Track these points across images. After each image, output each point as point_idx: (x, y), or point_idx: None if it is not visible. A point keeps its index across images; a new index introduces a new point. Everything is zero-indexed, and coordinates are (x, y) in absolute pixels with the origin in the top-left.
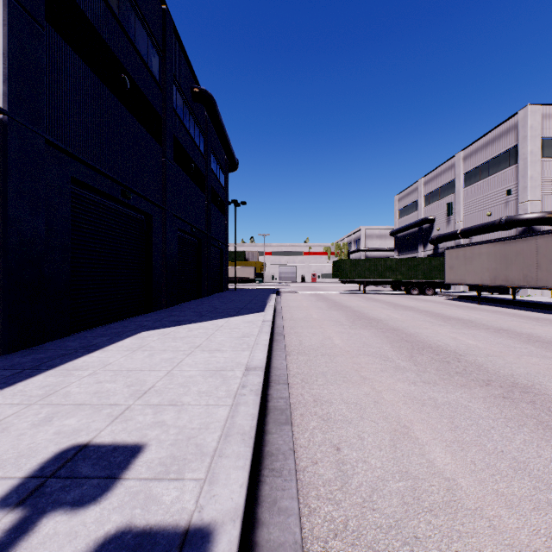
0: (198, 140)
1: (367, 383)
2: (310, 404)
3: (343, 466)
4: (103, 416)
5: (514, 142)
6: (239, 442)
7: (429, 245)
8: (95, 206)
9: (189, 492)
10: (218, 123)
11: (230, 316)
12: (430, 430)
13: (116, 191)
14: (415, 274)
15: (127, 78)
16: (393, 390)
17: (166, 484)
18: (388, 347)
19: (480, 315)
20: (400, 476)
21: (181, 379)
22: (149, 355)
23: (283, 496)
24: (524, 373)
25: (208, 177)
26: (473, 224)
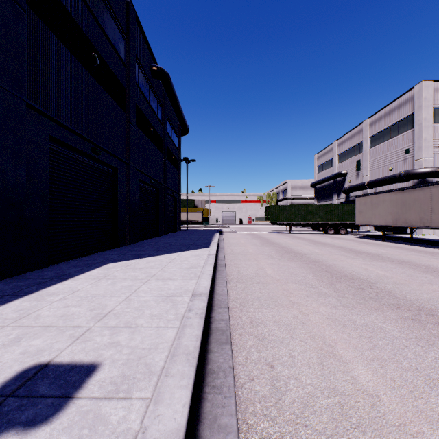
0: (156, 109)
1: (295, 307)
2: (247, 325)
3: (277, 382)
4: (66, 337)
5: (411, 111)
6: (184, 362)
7: (342, 194)
8: (70, 160)
9: (135, 411)
10: (172, 96)
11: (181, 251)
12: (352, 349)
13: (88, 148)
14: (331, 217)
15: (97, 56)
16: (318, 313)
17: (115, 403)
18: (311, 276)
19: (385, 250)
20: (328, 392)
21: (137, 303)
22: (112, 283)
23: (223, 413)
24: (427, 298)
25: (164, 139)
26: (378, 177)
